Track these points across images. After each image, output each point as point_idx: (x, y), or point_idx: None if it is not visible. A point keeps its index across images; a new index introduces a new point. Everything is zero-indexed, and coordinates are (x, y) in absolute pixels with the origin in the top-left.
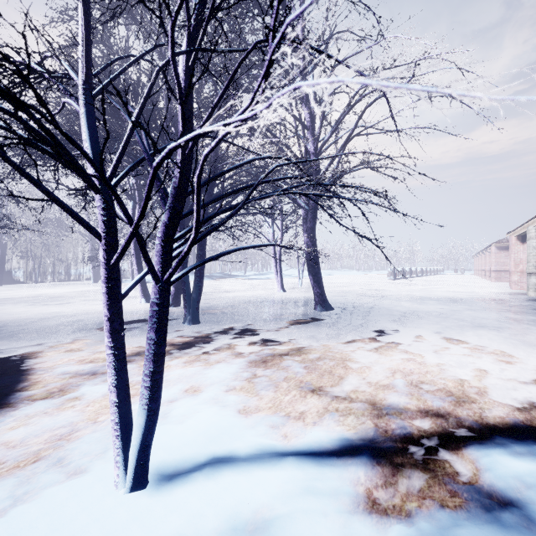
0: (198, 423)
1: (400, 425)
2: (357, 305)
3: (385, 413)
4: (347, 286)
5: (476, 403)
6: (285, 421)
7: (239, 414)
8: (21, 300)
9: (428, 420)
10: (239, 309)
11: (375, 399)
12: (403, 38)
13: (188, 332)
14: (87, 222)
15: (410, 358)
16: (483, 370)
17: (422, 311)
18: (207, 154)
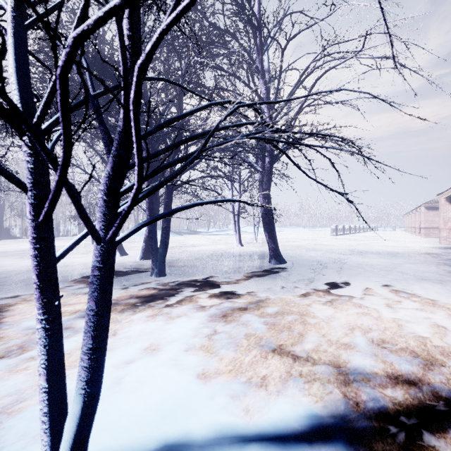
0: (152, 393)
1: (372, 397)
2: (307, 258)
3: (352, 379)
4: (297, 241)
5: (445, 367)
6: (246, 390)
7: (198, 379)
8: (13, 253)
9: (400, 389)
10: (202, 262)
11: (339, 361)
12: (358, 4)
13: (154, 284)
14: (6, 169)
15: (366, 313)
16: (441, 327)
17: (366, 265)
18: (141, 64)
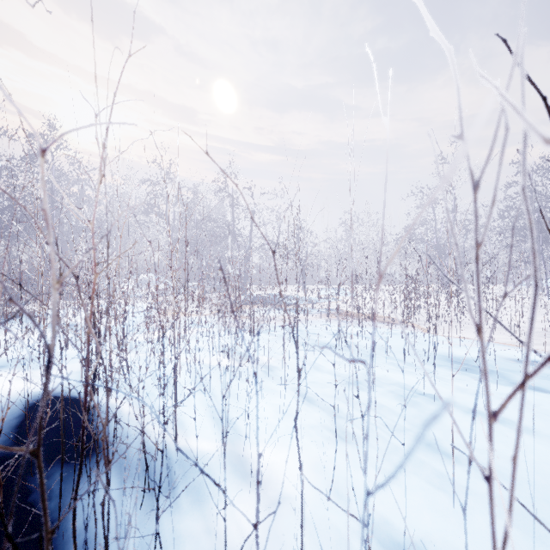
0: None
1: None
2: None
3: None
4: None
5: None
6: None
7: None
8: None
9: None
10: None
11: None
12: None
13: None
14: None
15: None
16: None
17: None
18: None
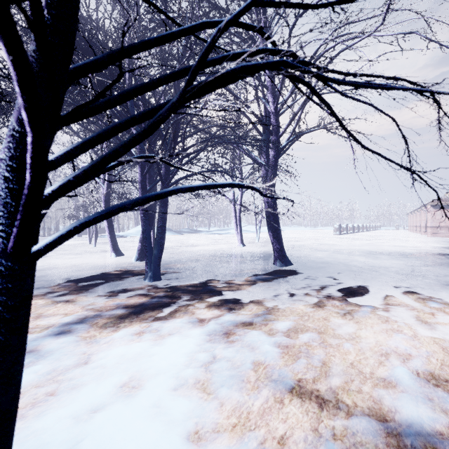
0: None
1: None
2: (313, 259)
3: (410, 446)
4: (300, 241)
5: None
6: None
7: (188, 445)
8: None
9: None
10: (202, 263)
11: (382, 410)
12: None
13: (146, 290)
14: None
15: (397, 330)
16: None
17: (379, 267)
18: None
